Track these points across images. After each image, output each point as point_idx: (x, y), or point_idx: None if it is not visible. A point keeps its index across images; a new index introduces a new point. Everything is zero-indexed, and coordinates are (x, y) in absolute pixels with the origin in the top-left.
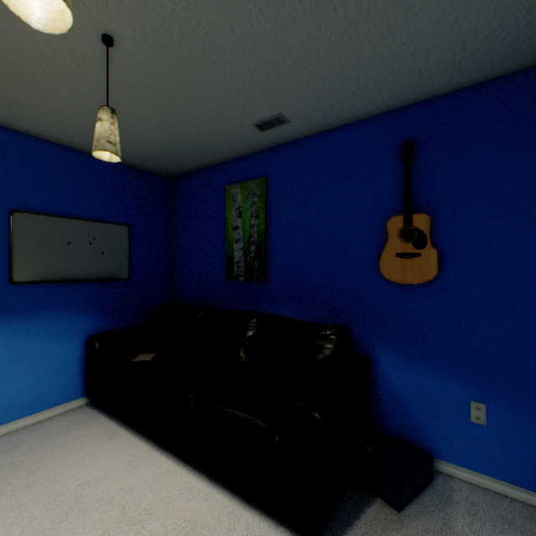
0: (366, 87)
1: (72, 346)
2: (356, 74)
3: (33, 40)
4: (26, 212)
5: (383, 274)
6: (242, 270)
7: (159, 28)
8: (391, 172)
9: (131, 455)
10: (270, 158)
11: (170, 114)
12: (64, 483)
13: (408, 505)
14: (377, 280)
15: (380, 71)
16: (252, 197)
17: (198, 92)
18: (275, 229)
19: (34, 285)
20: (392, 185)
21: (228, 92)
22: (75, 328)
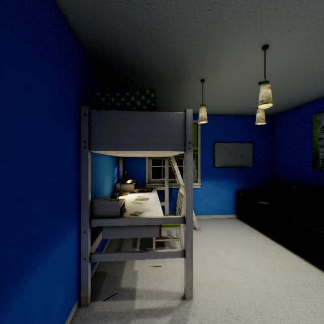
0: None
1: (230, 193)
2: None
3: (234, 92)
4: (217, 142)
5: None
6: None
7: (282, 73)
8: None
9: (261, 238)
10: None
11: (280, 93)
12: (238, 237)
13: None
14: None
15: None
16: None
17: (297, 82)
18: None
19: (219, 168)
20: None
21: (316, 77)
22: (232, 186)
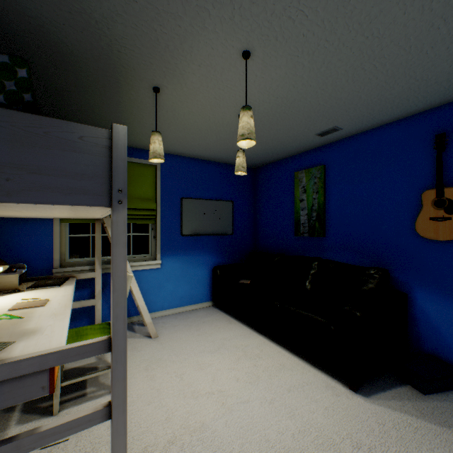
0: (400, 103)
1: (205, 271)
2: (390, 99)
3: (208, 123)
4: (187, 198)
5: (418, 232)
6: (306, 229)
7: (266, 107)
8: (426, 157)
9: (242, 332)
10: (327, 151)
11: (263, 138)
12: (213, 336)
13: (433, 393)
14: (414, 237)
15: (410, 94)
16: (313, 179)
17: (282, 126)
18: (331, 200)
19: (190, 236)
20: (427, 166)
21: (300, 123)
22: (207, 261)
